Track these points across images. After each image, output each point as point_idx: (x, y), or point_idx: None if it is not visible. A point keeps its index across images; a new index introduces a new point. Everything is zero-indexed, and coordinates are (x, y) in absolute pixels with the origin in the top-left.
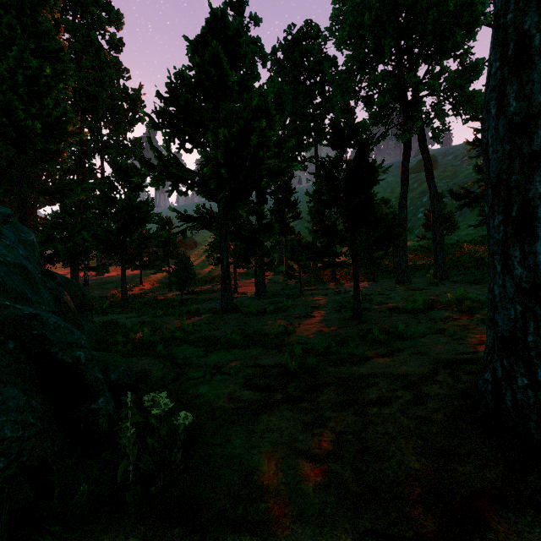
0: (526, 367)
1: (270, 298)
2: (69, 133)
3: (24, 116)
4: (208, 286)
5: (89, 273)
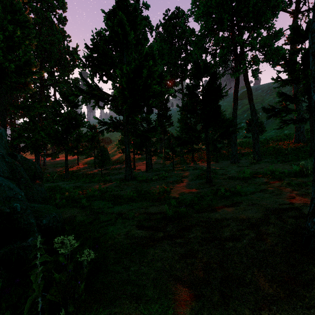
0: None
1: (155, 172)
2: (32, 72)
3: (3, 60)
4: (118, 166)
5: (47, 158)
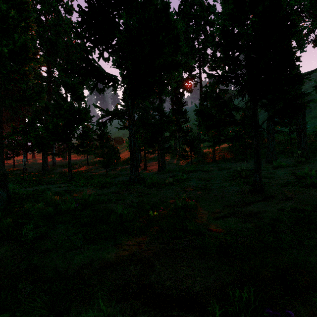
0: None
1: (169, 173)
2: (30, 59)
3: None
4: (128, 166)
5: (59, 158)
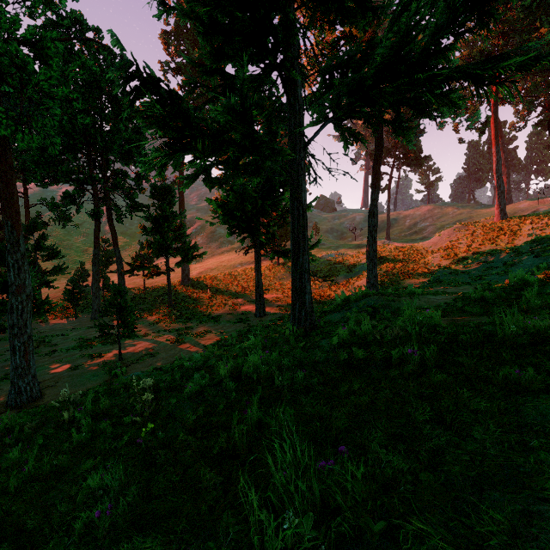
0: (14, 388)
1: None
2: None
3: None
4: None
5: None
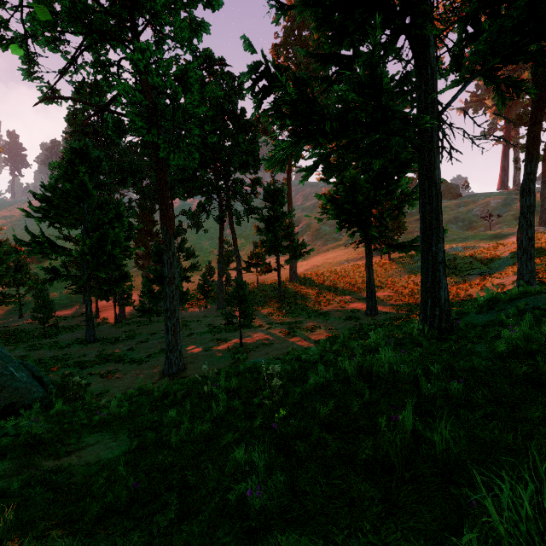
0: (168, 360)
1: (126, 327)
2: None
3: None
4: (67, 312)
5: None
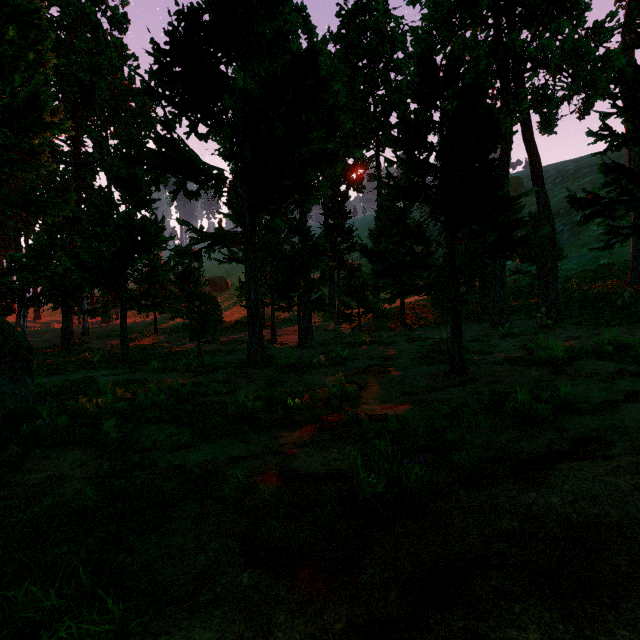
0: None
1: (319, 348)
2: (44, 123)
3: None
4: (239, 335)
5: (93, 320)
